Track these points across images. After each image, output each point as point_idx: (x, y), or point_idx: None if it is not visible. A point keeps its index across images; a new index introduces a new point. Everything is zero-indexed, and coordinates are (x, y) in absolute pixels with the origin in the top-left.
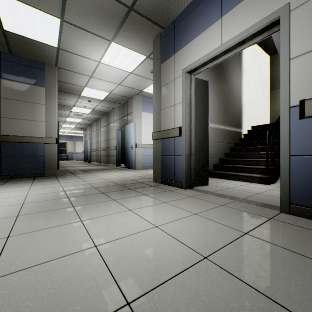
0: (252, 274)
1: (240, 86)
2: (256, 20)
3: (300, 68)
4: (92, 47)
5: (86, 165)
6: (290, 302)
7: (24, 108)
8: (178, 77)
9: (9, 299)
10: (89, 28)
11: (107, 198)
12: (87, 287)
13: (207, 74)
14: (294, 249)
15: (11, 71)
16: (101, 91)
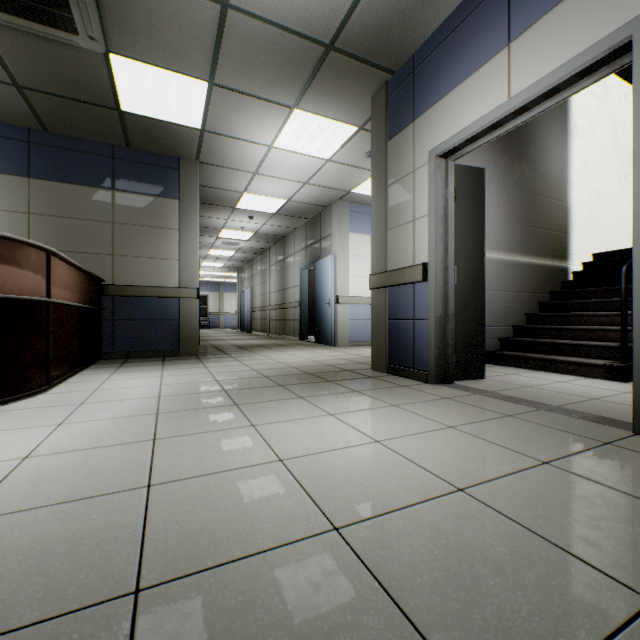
0: (541, 518)
1: (564, 167)
2: (581, 46)
3: None
4: (260, 122)
5: (243, 338)
6: (599, 557)
7: (148, 239)
8: (420, 167)
9: (181, 506)
10: (255, 90)
11: (288, 394)
12: (276, 505)
13: (485, 150)
14: (638, 494)
15: (128, 177)
16: (272, 198)
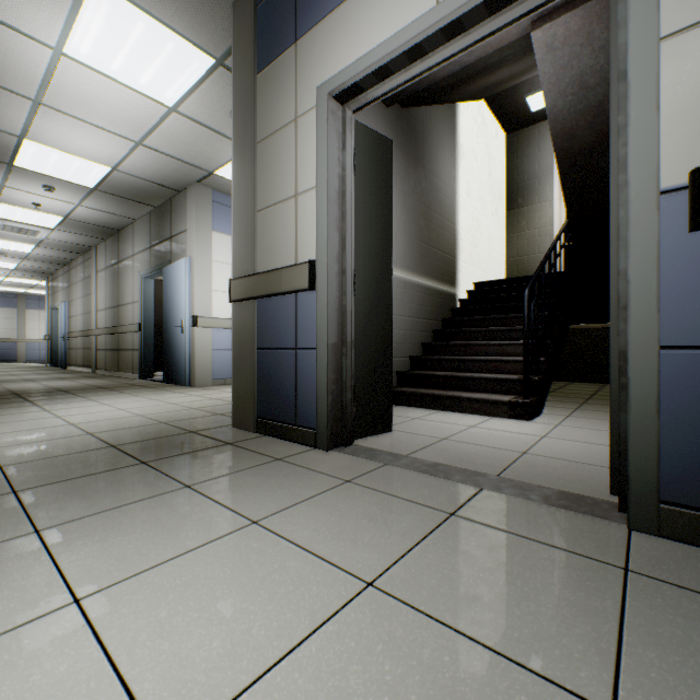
0: None
1: (454, 187)
2: None
3: (691, 69)
4: None
5: (43, 378)
6: None
7: None
8: (306, 112)
9: None
10: None
11: (9, 522)
12: None
13: None
14: None
15: None
16: (84, 159)
